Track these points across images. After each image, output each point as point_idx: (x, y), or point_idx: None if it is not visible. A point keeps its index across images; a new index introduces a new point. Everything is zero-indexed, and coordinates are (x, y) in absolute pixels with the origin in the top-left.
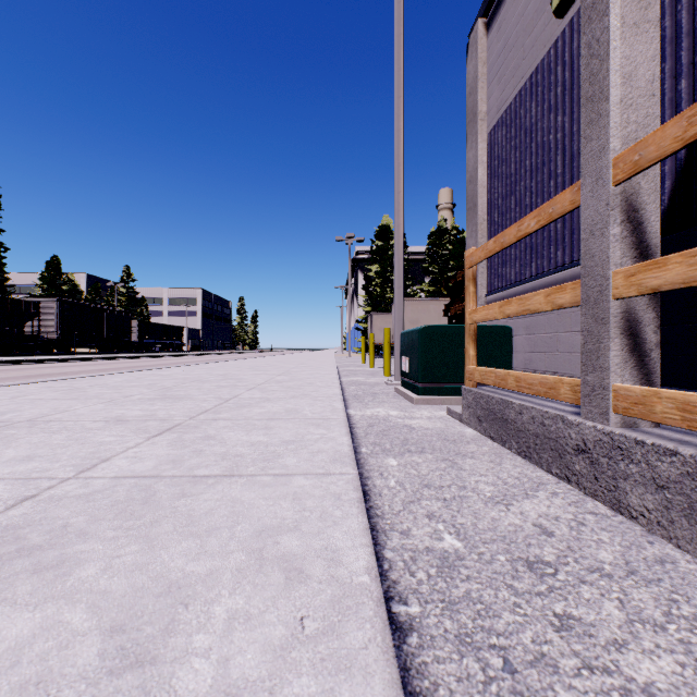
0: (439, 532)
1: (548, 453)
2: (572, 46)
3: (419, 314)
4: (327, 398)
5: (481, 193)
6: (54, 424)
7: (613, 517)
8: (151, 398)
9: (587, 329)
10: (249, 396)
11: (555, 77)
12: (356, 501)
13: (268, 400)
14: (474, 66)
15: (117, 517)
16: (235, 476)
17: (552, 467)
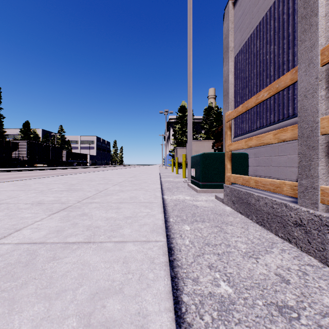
0: (217, 279)
1: (276, 224)
2: (279, 9)
3: (199, 147)
4: (153, 190)
5: (231, 87)
6: (3, 205)
7: (323, 268)
8: (62, 190)
9: (302, 153)
10: (113, 189)
11: (270, 26)
12: (164, 264)
13: (122, 191)
14: (227, 24)
15: (0, 279)
16: (91, 243)
17: (279, 232)
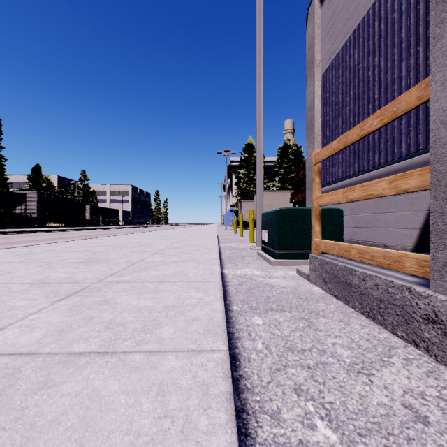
0: (310, 415)
1: (393, 317)
2: (386, 5)
3: (272, 201)
4: (208, 261)
5: (317, 116)
6: None
7: None
8: (79, 261)
9: (437, 210)
10: (151, 260)
11: (373, 30)
12: (225, 398)
13: (164, 263)
14: (312, 29)
15: None
16: (109, 354)
17: (398, 330)
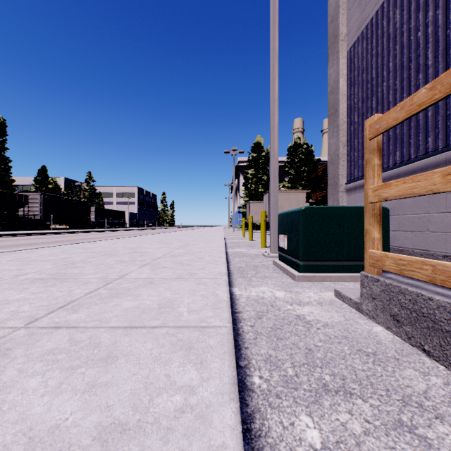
0: None
1: None
2: None
3: (283, 201)
4: (211, 279)
5: (342, 100)
6: None
7: None
8: (38, 278)
9: None
10: (135, 277)
11: None
12: None
13: (150, 282)
14: None
15: None
16: None
17: None
